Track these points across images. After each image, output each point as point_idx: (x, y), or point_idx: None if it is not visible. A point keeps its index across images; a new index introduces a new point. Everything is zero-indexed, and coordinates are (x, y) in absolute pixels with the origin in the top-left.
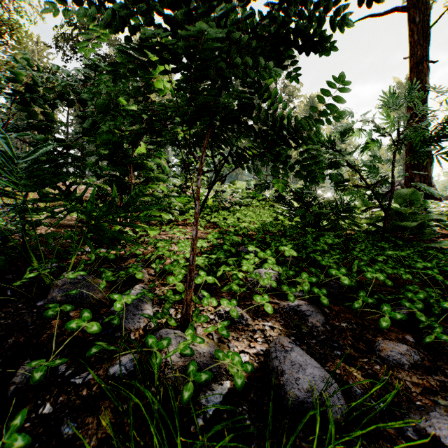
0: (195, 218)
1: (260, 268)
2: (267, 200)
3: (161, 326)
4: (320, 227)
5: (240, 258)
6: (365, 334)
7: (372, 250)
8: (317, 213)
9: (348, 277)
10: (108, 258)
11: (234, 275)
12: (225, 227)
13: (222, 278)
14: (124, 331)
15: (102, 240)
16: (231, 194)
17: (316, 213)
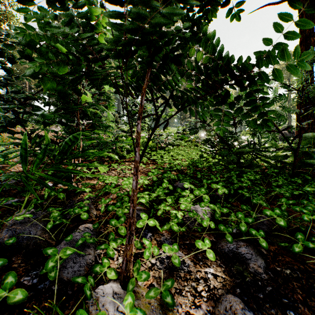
0: (136, 166)
1: (195, 204)
2: (191, 141)
3: (101, 274)
4: (240, 165)
5: (177, 194)
6: (312, 284)
7: (290, 185)
8: (239, 153)
9: (279, 216)
10: (58, 197)
11: (173, 213)
12: (162, 164)
13: (162, 215)
14: (62, 283)
15: (44, 185)
16: (166, 137)
17: (237, 153)
